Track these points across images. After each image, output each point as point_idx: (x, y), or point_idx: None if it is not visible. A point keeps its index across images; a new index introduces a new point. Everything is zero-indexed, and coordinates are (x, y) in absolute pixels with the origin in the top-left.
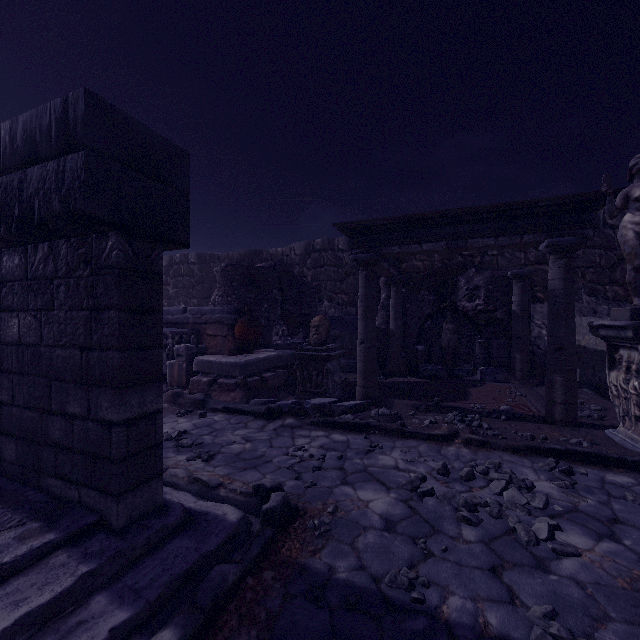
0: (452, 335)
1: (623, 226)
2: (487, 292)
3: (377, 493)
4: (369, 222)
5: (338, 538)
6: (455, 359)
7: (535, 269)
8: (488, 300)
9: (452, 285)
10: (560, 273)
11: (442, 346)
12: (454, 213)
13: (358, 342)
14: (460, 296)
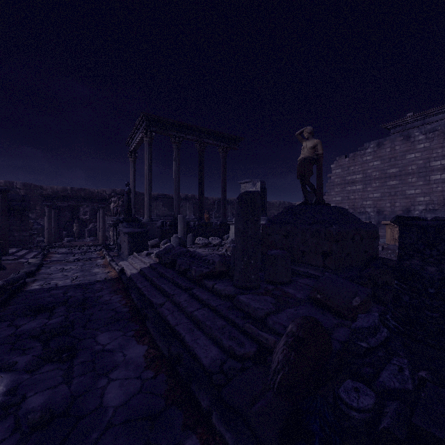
0: (78, 227)
1: (111, 205)
2: (90, 213)
3: (62, 250)
4: (51, 195)
5: (58, 252)
6: (79, 236)
7: (108, 206)
8: (91, 216)
9: (78, 210)
10: (102, 212)
11: (74, 232)
12: (77, 196)
13: (46, 229)
14: (81, 214)
